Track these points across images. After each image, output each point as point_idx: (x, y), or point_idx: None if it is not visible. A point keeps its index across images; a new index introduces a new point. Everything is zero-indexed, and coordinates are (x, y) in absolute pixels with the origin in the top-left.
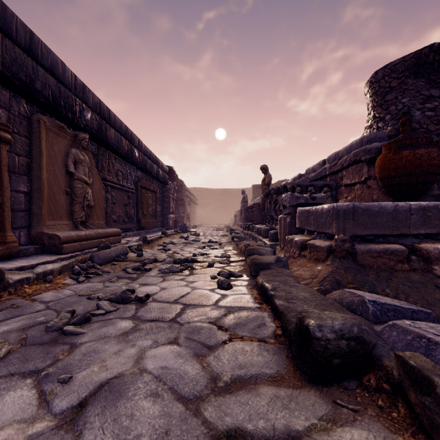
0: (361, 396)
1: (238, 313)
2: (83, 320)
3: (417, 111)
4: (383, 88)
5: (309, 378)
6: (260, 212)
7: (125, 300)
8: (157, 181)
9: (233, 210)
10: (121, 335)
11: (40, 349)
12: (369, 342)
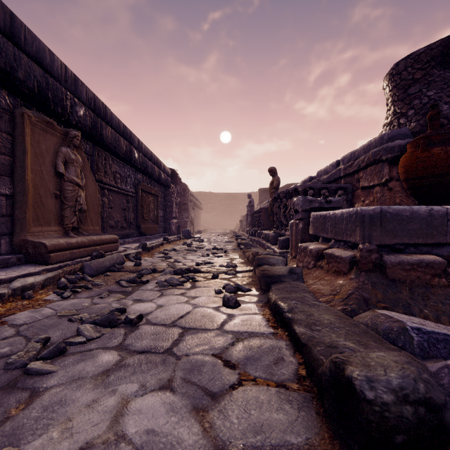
0: None
1: (248, 341)
2: (56, 353)
3: (445, 105)
4: (406, 80)
5: None
6: (268, 217)
7: (112, 323)
8: (159, 184)
9: (238, 214)
10: (100, 374)
11: None
12: (441, 405)
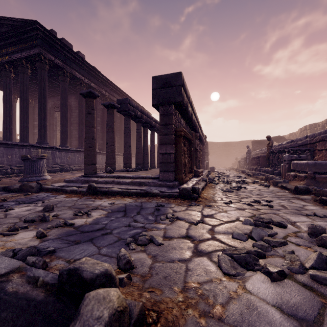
0: (307, 195)
1: (276, 190)
2: (238, 189)
3: None
4: None
5: (297, 194)
6: (264, 161)
7: (241, 187)
8: (201, 144)
9: (232, 156)
10: (250, 191)
11: (237, 191)
12: (310, 189)
